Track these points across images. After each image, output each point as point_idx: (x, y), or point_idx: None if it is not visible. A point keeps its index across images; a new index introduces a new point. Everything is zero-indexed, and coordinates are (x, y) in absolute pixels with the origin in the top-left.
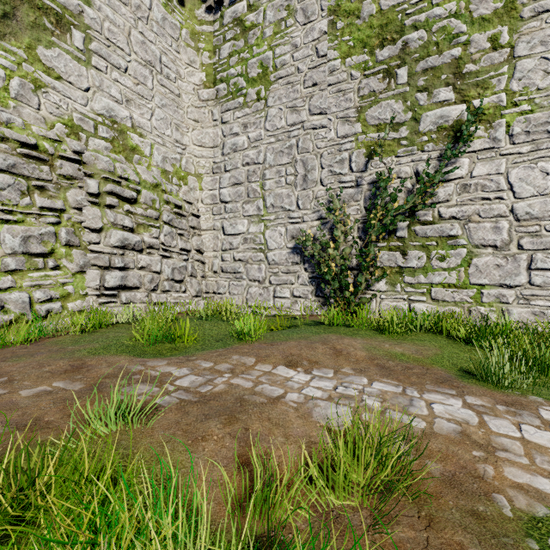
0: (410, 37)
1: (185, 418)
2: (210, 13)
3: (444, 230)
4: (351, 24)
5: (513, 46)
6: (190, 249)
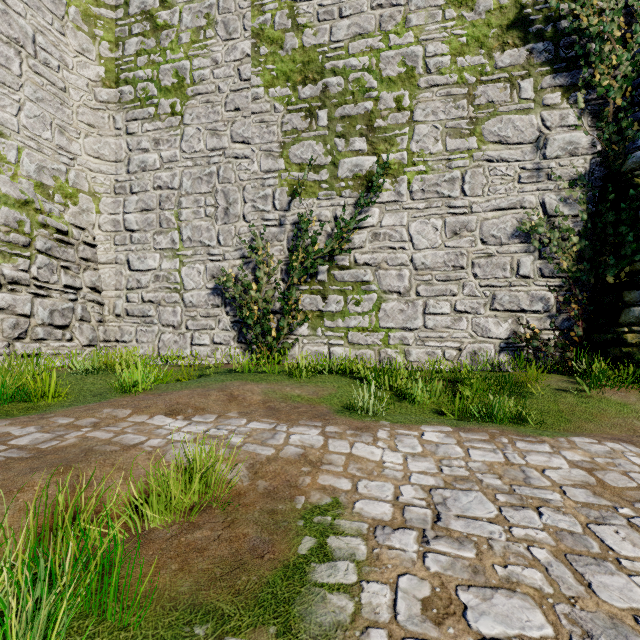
0: (330, 81)
1: (4, 474)
2: None
3: (359, 276)
4: (274, 53)
5: (413, 111)
6: (80, 287)
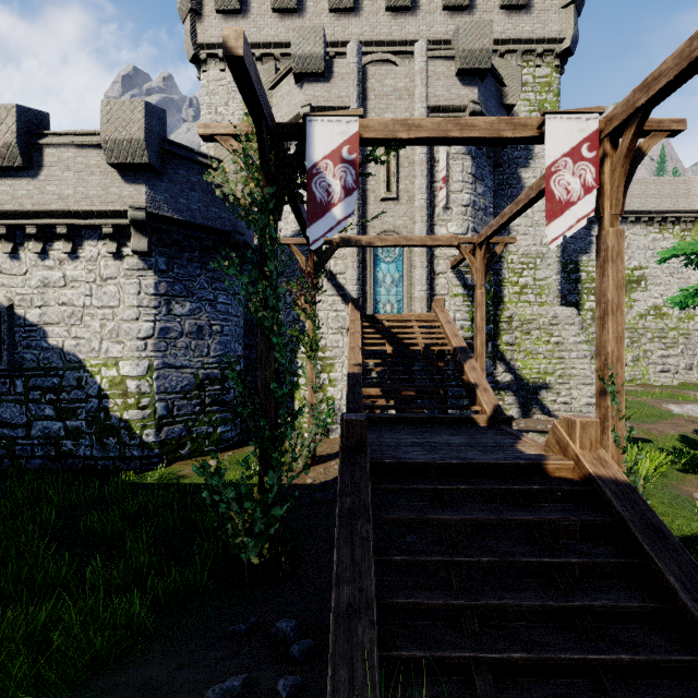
0: None
1: (693, 395)
2: None
3: None
4: None
5: None
6: (695, 354)
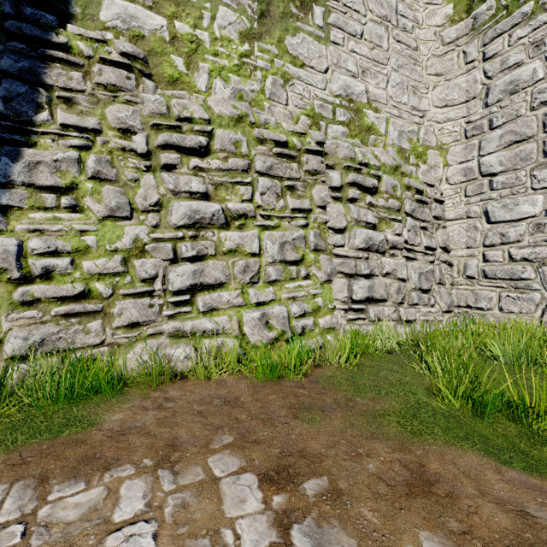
0: None
1: None
2: None
3: None
4: None
5: None
6: (435, 247)
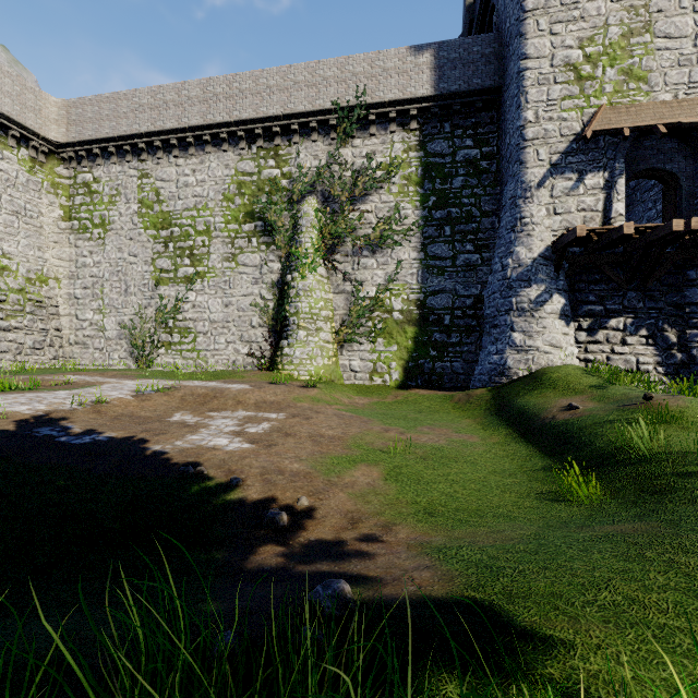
0: (174, 229)
1: (23, 379)
2: (67, 171)
3: (187, 325)
4: (149, 213)
5: (210, 247)
6: (49, 329)
